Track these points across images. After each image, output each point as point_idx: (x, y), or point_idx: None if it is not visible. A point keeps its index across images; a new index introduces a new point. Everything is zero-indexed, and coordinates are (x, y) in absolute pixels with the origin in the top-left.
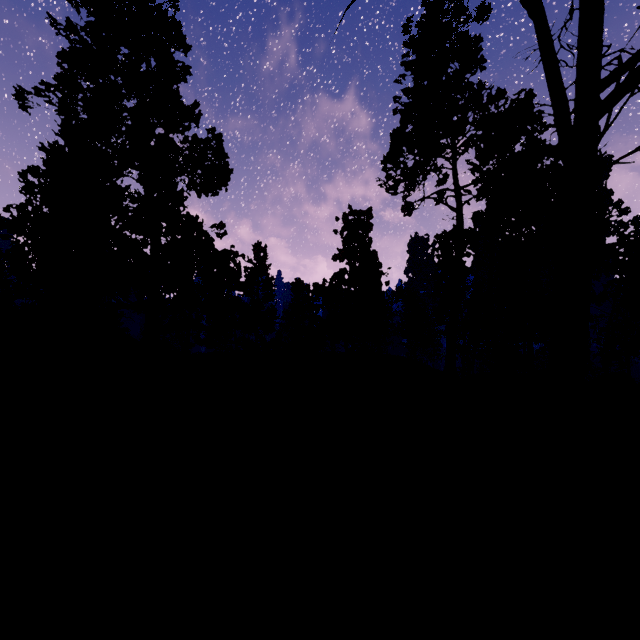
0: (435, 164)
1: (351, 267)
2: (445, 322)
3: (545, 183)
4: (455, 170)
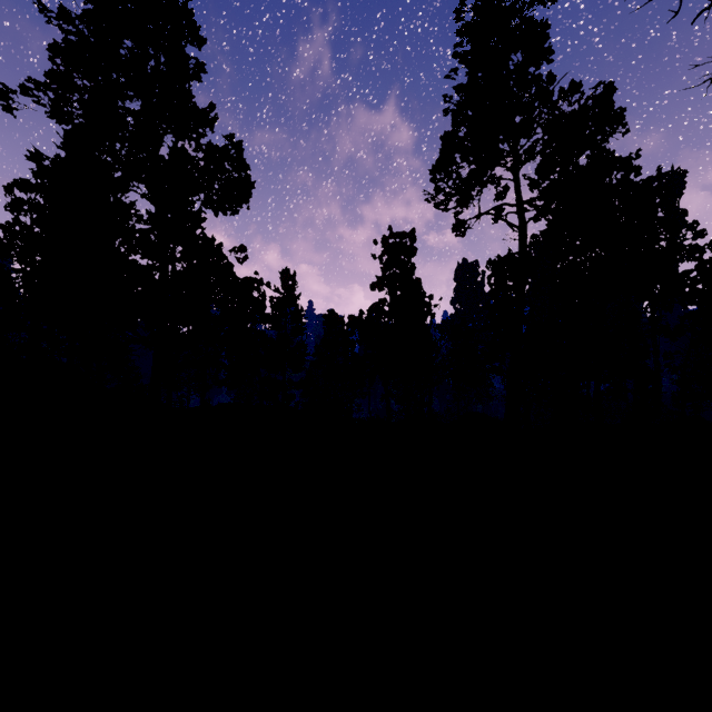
0: (493, 175)
1: (392, 297)
2: (499, 360)
3: (614, 201)
4: (517, 181)
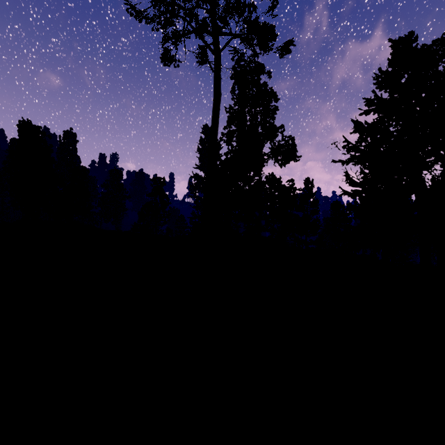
0: None
1: None
2: None
3: None
4: None
